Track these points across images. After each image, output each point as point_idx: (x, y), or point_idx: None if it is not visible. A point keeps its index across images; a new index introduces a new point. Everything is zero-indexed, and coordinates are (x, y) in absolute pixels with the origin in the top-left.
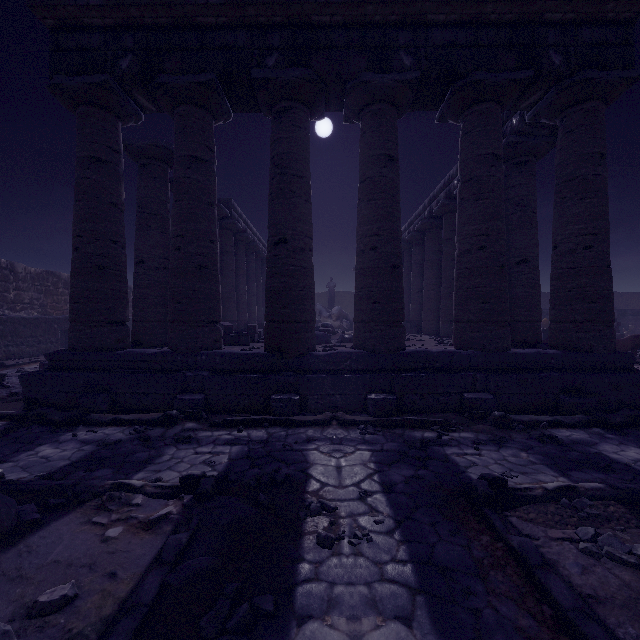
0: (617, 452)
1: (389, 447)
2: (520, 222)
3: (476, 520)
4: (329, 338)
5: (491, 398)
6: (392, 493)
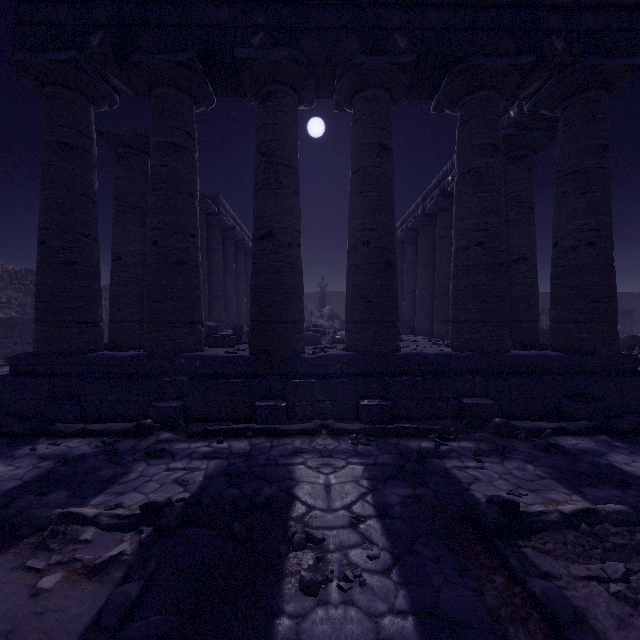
0: (629, 463)
1: (383, 460)
2: (518, 218)
3: (486, 554)
4: (320, 339)
5: (491, 404)
6: (388, 518)
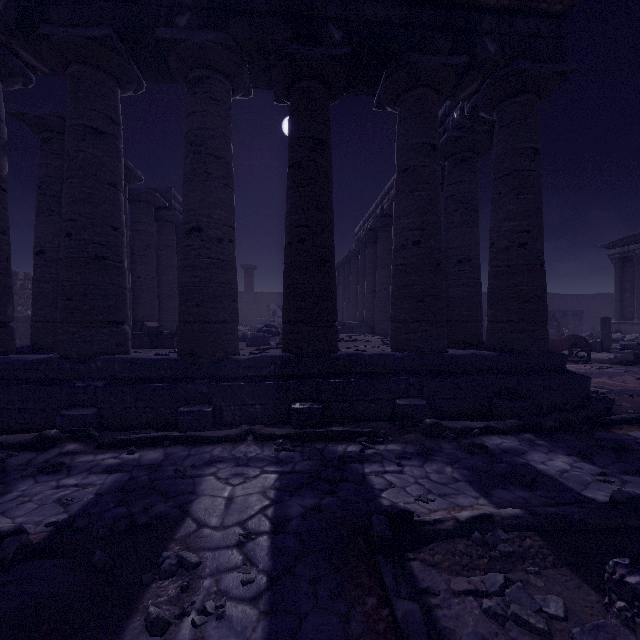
0: (545, 462)
1: (302, 467)
2: (462, 220)
3: (368, 571)
4: (268, 339)
5: (424, 404)
6: (281, 534)
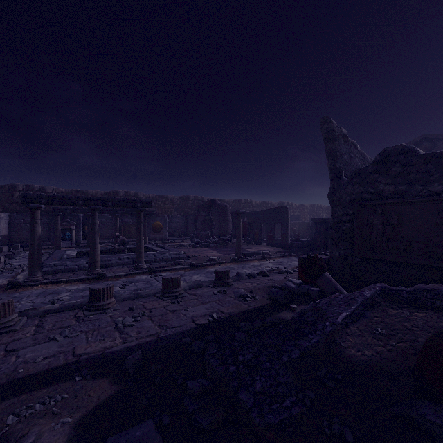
0: None
1: None
2: None
3: None
4: None
5: None
6: None
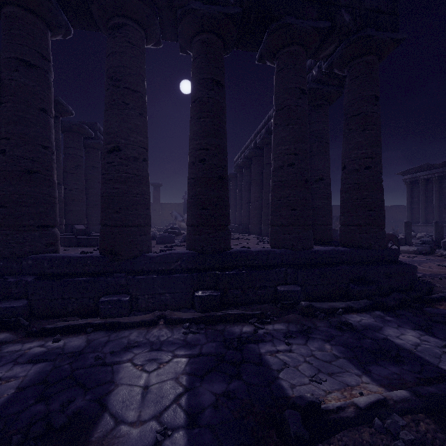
0: (399, 336)
1: (207, 349)
2: (318, 150)
3: None
4: (173, 238)
5: (299, 290)
6: (196, 427)
